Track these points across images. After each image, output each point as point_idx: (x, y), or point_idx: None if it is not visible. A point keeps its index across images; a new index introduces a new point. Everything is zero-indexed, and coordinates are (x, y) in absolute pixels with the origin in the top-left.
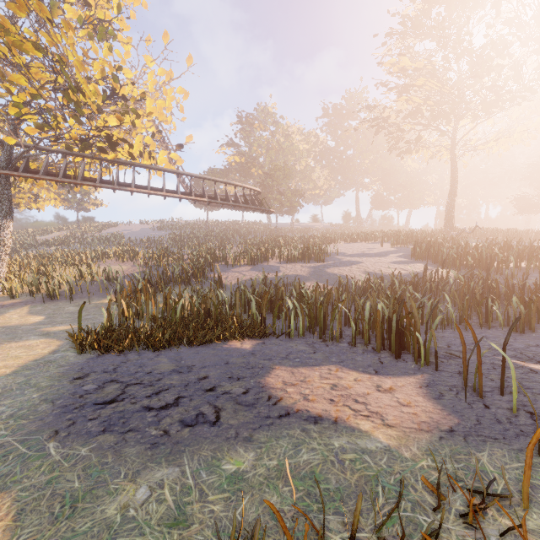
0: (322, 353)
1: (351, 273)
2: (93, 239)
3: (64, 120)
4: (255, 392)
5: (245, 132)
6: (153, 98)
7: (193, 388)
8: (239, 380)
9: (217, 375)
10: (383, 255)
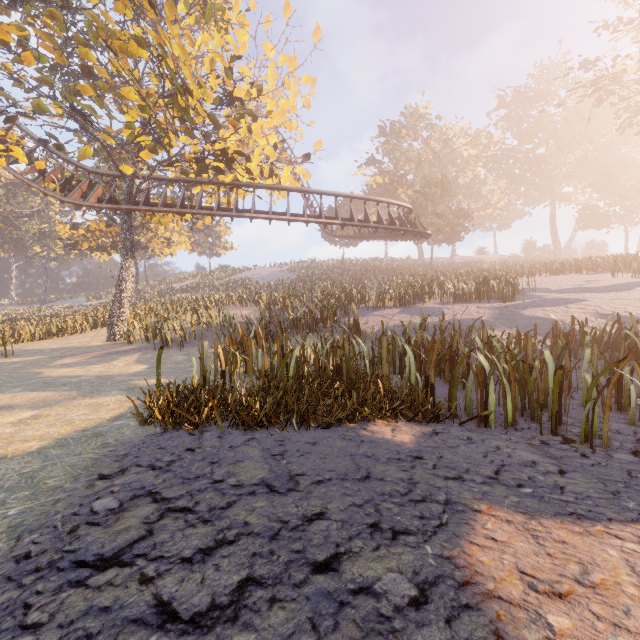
0: (585, 478)
1: (569, 316)
2: (222, 284)
3: (173, 132)
4: (446, 607)
5: (390, 145)
6: (274, 97)
7: (287, 549)
8: (395, 541)
9: (344, 513)
10: (622, 288)
